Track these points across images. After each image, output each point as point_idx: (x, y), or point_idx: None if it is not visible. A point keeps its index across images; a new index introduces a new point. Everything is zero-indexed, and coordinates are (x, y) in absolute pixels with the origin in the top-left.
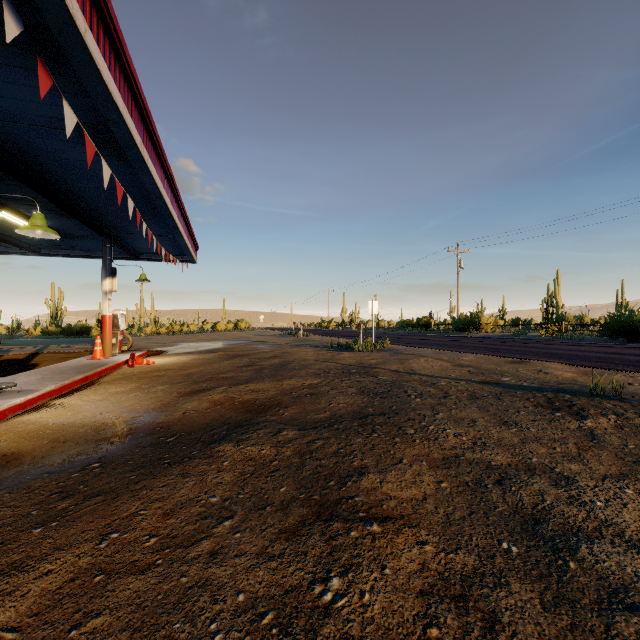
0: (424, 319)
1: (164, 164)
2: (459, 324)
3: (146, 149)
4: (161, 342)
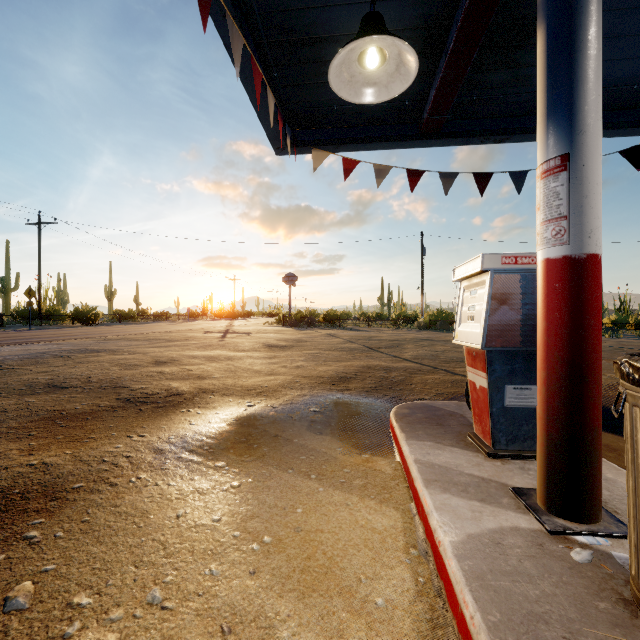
0: None
1: None
2: None
3: None
4: None
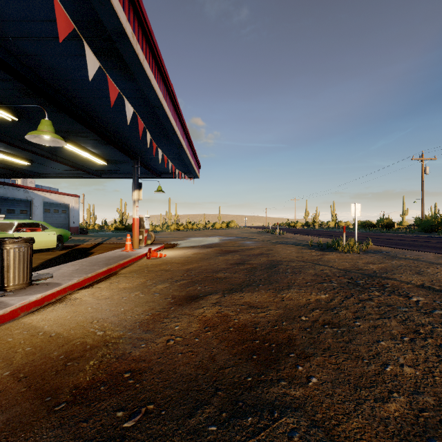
0: (385, 220)
1: (165, 78)
2: (426, 225)
3: (142, 50)
4: (177, 237)
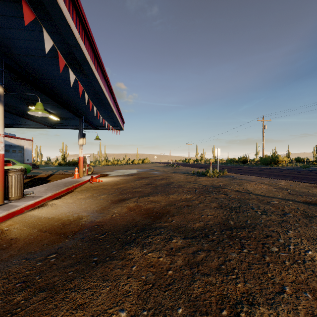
0: (243, 158)
1: (105, 75)
2: (264, 161)
3: (94, 65)
4: (107, 169)
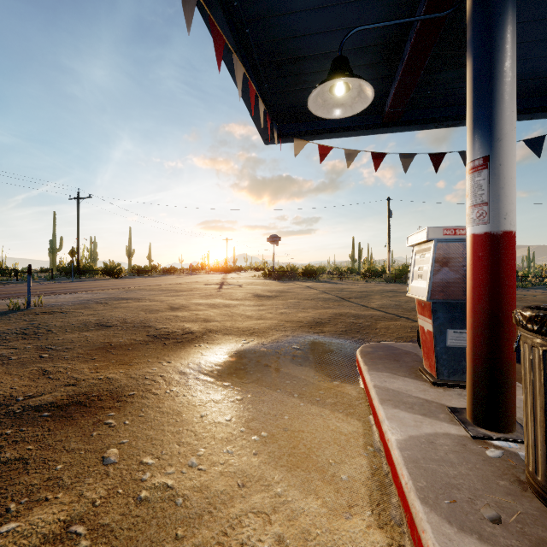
0: None
1: None
2: None
3: None
4: None
